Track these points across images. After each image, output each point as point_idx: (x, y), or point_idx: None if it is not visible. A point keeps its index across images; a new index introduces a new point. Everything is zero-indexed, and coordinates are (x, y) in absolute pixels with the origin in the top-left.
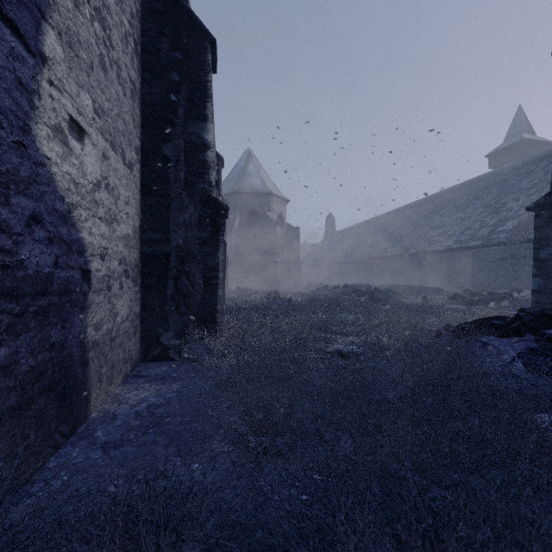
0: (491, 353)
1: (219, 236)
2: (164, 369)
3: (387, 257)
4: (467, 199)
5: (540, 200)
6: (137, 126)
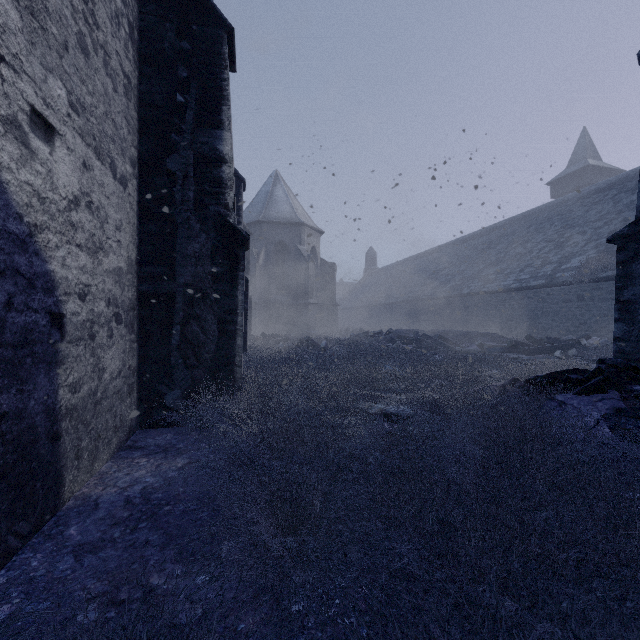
0: (570, 414)
1: (238, 272)
2: (167, 438)
3: (437, 298)
4: (527, 232)
5: (623, 230)
6: (133, 132)
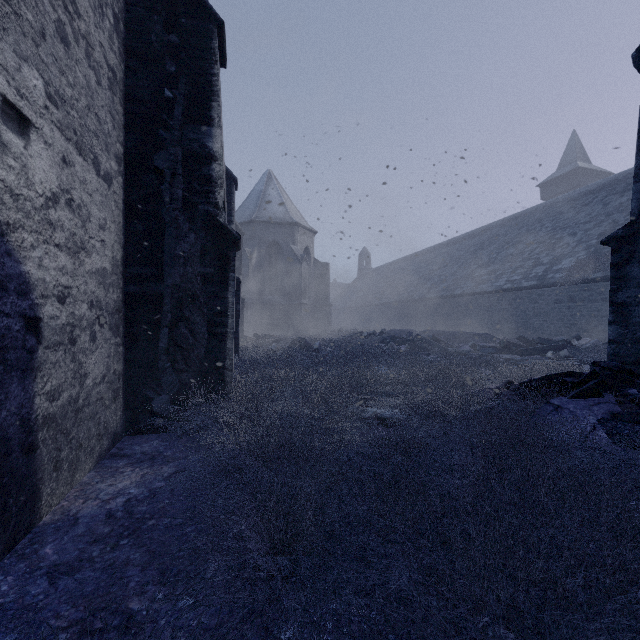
0: (566, 419)
1: (228, 272)
2: (154, 445)
3: (430, 299)
4: (519, 233)
5: (618, 232)
6: (119, 127)
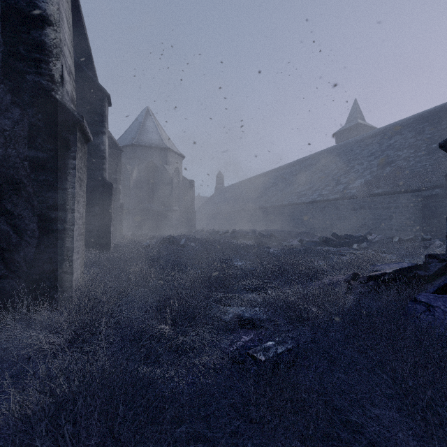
0: (443, 320)
1: (67, 159)
2: None
3: (266, 207)
4: (325, 163)
5: None
6: None
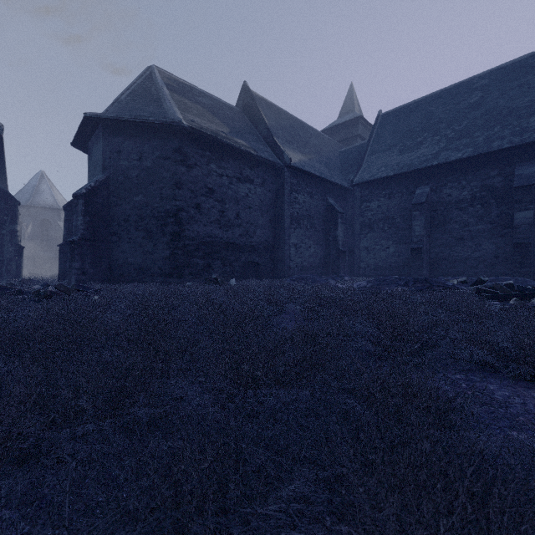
0: None
1: (22, 255)
2: None
3: None
4: None
5: None
6: None
